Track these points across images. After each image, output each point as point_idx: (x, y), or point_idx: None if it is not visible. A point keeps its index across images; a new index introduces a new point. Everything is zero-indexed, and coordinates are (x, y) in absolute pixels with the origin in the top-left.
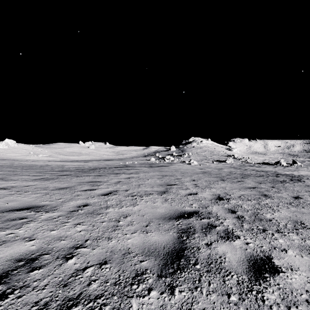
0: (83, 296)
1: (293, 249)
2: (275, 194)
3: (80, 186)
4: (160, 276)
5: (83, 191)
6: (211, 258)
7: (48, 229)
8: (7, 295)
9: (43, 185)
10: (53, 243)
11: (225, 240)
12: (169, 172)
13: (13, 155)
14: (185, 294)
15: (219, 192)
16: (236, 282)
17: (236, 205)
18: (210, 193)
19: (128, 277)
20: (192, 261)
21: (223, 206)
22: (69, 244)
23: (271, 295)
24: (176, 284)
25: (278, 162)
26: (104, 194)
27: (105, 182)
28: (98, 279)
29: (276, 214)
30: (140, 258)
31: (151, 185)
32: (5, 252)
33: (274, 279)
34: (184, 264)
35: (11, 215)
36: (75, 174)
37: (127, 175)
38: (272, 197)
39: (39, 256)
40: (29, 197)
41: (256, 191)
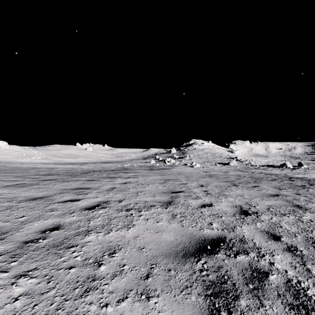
0: None
1: None
2: (309, 204)
3: (60, 195)
4: None
5: (61, 202)
6: None
7: None
8: None
9: (12, 194)
10: None
11: None
12: (172, 175)
13: (4, 157)
14: None
15: (238, 202)
16: None
17: (272, 224)
18: (228, 205)
19: None
20: None
21: (255, 226)
22: None
23: None
24: None
25: (284, 164)
26: (89, 208)
27: (95, 189)
28: None
29: None
30: None
31: (152, 192)
32: None
33: None
34: None
35: None
36: (62, 179)
37: (124, 179)
38: (310, 210)
39: None
40: None
41: (284, 200)
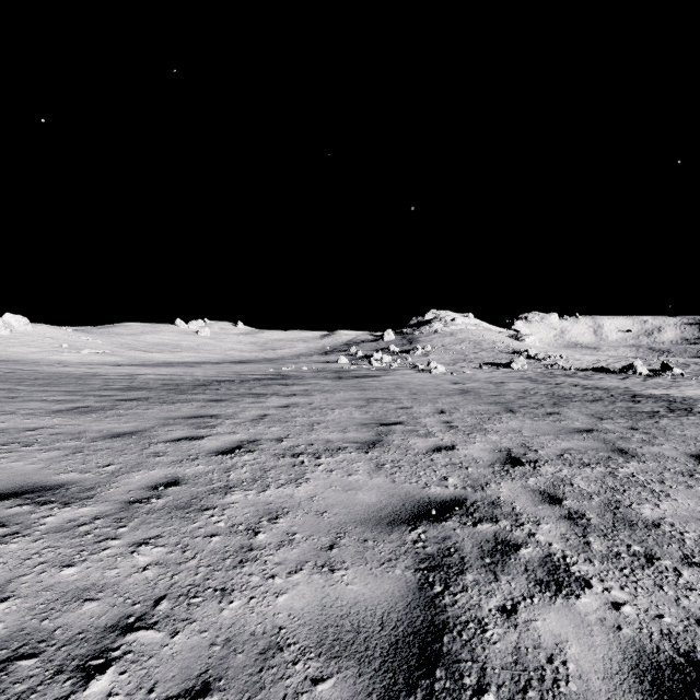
0: None
1: None
2: (646, 448)
3: (165, 429)
4: None
5: (171, 441)
6: (526, 666)
7: (55, 563)
8: None
9: (74, 427)
10: (59, 612)
11: (552, 592)
12: (383, 390)
13: (22, 350)
14: None
15: (507, 443)
16: None
17: (556, 480)
18: (487, 447)
19: None
20: (468, 677)
21: (524, 483)
22: (104, 615)
23: None
24: None
25: (630, 366)
26: (224, 452)
27: (229, 417)
28: None
29: (665, 507)
30: (311, 667)
31: (342, 424)
32: None
33: None
34: (446, 691)
35: None
36: (159, 397)
37: (284, 398)
38: (642, 457)
39: (4, 665)
40: (30, 461)
41: (598, 440)
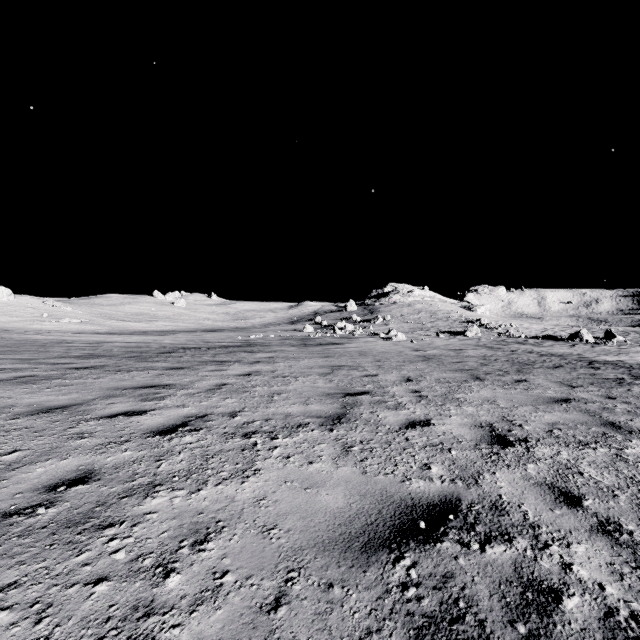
0: None
1: None
2: (637, 421)
3: (106, 402)
4: None
5: (106, 417)
6: None
7: None
8: None
9: (1, 400)
10: None
11: None
12: (347, 357)
13: (3, 319)
14: None
15: (486, 416)
16: None
17: (561, 467)
18: (465, 422)
19: None
20: None
21: (524, 473)
22: None
23: None
24: None
25: (577, 334)
26: (164, 431)
27: (183, 387)
28: None
29: None
30: None
31: (304, 395)
32: None
33: None
34: None
35: None
36: (117, 365)
37: (246, 366)
38: None
39: None
40: None
41: (581, 412)
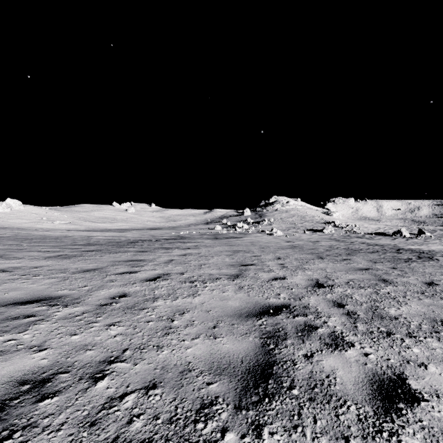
0: (121, 441)
1: (436, 364)
2: (399, 279)
3: (114, 267)
4: (239, 407)
5: (118, 274)
6: (315, 379)
7: (67, 333)
8: (3, 440)
9: (60, 266)
10: (74, 355)
11: (332, 348)
12: (243, 246)
13: (18, 221)
14: (279, 438)
15: (317, 276)
16: (356, 417)
17: (343, 295)
18: (304, 278)
19: (190, 410)
20: (285, 383)
21: (324, 297)
22: (98, 356)
23: (412, 439)
24: (264, 420)
25: (398, 231)
26: (150, 280)
27: (151, 261)
28: (143, 413)
29: (403, 309)
30: (206, 378)
31: (218, 265)
32: (1, 370)
33: (414, 412)
34: (274, 388)
35: (13, 311)
36: (107, 249)
37: (182, 250)
38: (395, 284)
39: (53, 376)
40: (40, 284)
41: (371, 274)
